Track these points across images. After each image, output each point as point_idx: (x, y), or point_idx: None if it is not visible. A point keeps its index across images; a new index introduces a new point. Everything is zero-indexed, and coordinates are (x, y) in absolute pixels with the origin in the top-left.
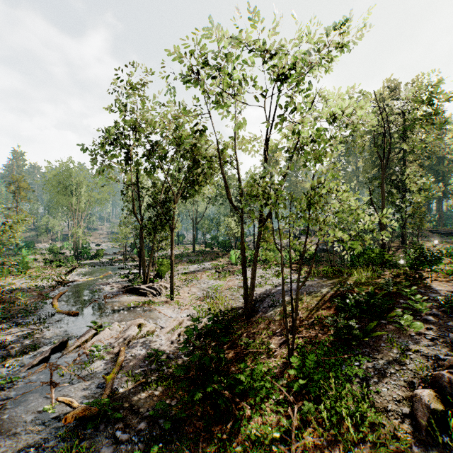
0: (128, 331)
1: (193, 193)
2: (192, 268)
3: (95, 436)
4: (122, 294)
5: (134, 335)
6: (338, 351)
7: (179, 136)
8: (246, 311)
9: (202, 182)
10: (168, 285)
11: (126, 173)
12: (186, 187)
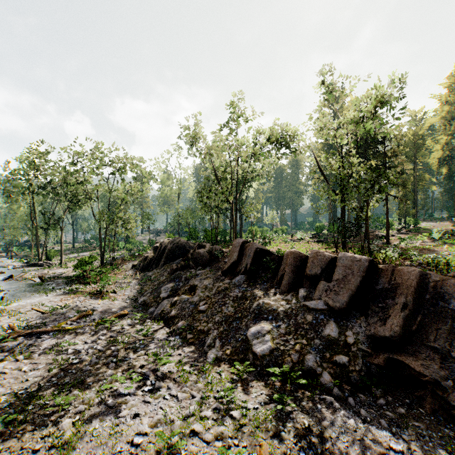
0: (43, 272)
1: (75, 208)
2: (73, 256)
3: (46, 283)
4: (25, 267)
5: (46, 273)
6: (125, 263)
7: (67, 182)
8: (101, 262)
9: (81, 205)
10: (57, 263)
11: (23, 193)
12: (70, 204)
